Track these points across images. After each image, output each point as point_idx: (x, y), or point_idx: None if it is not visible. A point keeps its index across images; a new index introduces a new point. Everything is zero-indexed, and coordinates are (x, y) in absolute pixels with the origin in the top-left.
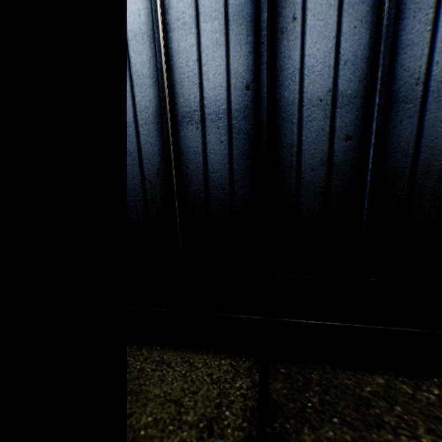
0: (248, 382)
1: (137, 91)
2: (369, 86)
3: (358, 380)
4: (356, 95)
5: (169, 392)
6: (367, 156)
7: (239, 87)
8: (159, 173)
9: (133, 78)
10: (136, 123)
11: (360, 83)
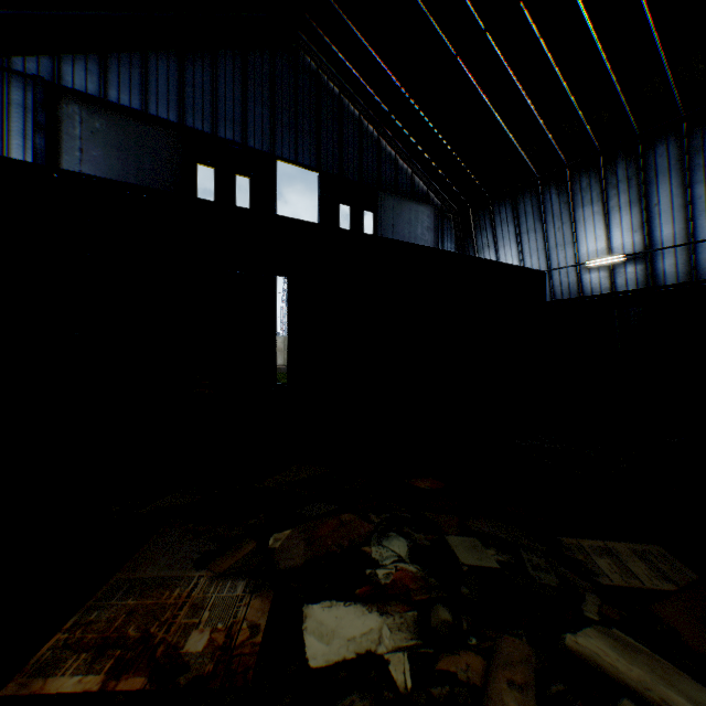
0: None
1: None
2: None
3: None
4: None
5: None
6: None
7: None
8: None
9: None
10: None
11: None
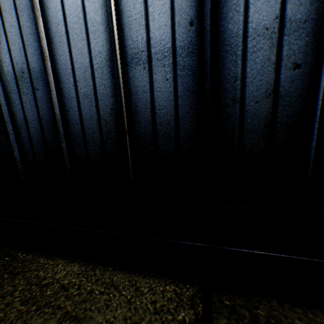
0: (191, 314)
1: (92, 38)
2: (322, 8)
3: (310, 322)
4: (306, 19)
5: (111, 321)
6: (317, 84)
7: (183, 24)
8: (112, 112)
9: (88, 26)
10: (91, 68)
11: (311, 6)
